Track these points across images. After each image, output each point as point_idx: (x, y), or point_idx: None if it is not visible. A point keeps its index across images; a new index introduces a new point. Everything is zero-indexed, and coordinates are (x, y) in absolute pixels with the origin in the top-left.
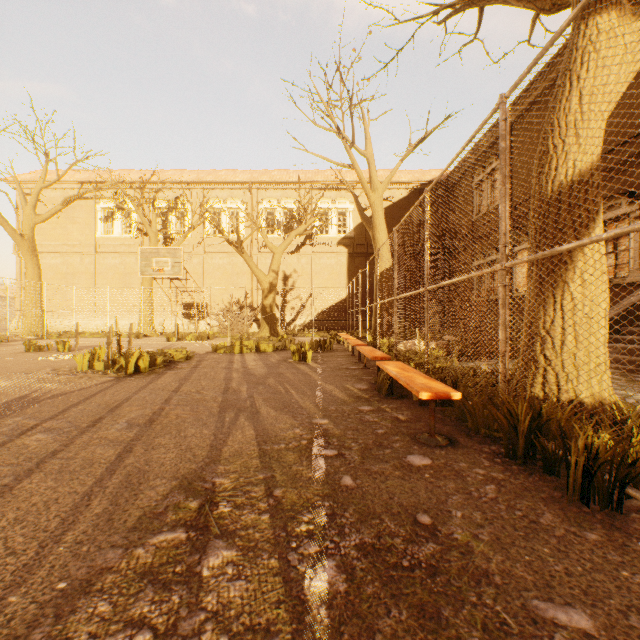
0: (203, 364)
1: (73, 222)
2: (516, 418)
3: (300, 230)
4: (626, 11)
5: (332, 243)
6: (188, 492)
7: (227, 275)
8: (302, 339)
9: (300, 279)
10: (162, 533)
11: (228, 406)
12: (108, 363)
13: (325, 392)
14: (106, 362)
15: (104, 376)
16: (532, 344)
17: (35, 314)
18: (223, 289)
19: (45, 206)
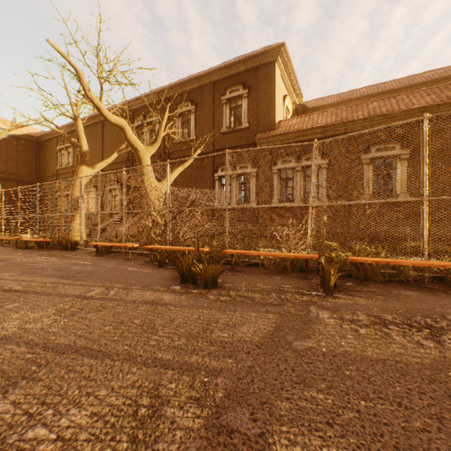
0: None
1: None
2: (64, 243)
3: None
4: (89, 166)
5: None
6: None
7: None
8: None
9: None
10: None
11: None
12: None
13: None
14: None
15: None
16: (70, 230)
17: None
18: None
19: None
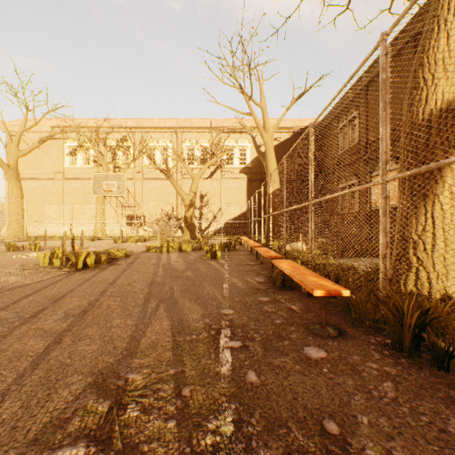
0: (138, 261)
1: (47, 156)
2: (401, 314)
3: (212, 162)
4: None
5: (236, 171)
6: (100, 391)
7: (159, 195)
8: (214, 241)
9: (212, 198)
10: (61, 448)
11: (151, 297)
12: (63, 260)
13: (231, 284)
14: (62, 260)
15: (59, 271)
16: (405, 247)
17: (18, 223)
18: (156, 205)
19: (27, 144)
